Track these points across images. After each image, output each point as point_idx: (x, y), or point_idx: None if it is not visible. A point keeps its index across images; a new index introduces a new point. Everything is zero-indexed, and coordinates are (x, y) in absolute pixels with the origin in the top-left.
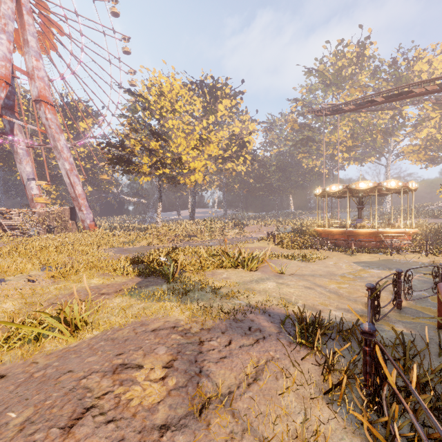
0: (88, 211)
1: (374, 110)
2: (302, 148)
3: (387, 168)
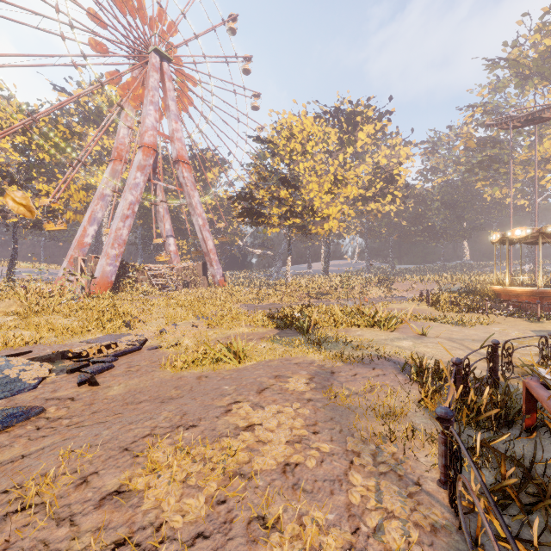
0: (218, 266)
1: None
2: (482, 174)
3: None
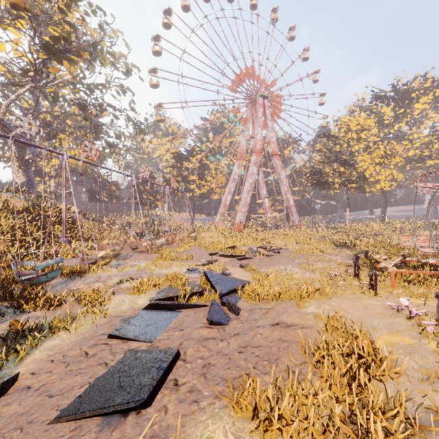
0: (296, 215)
1: None
2: None
3: None
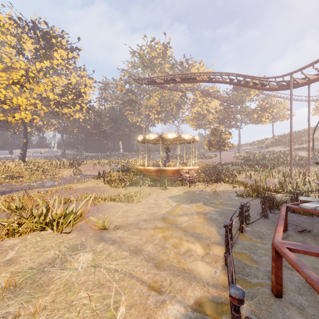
0: None
1: (172, 89)
2: (129, 107)
3: (178, 127)
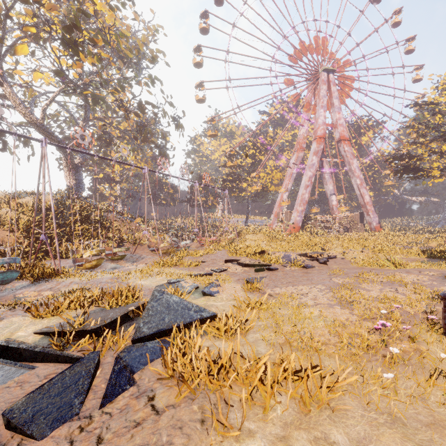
0: (374, 215)
1: None
2: None
3: None
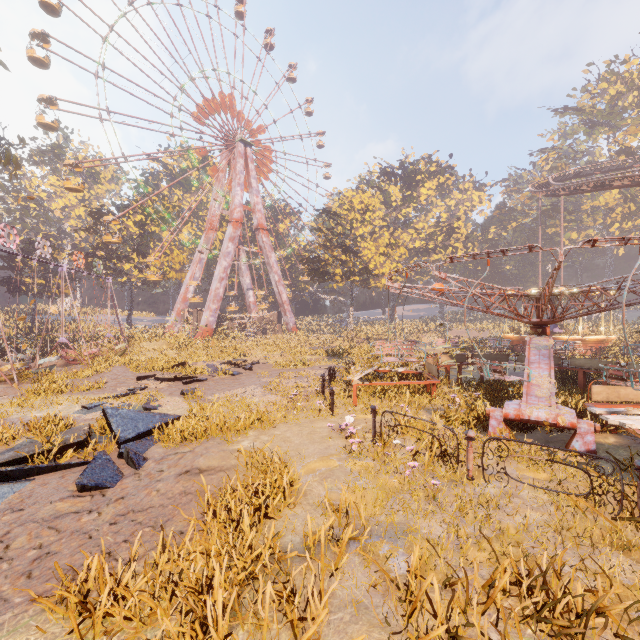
0: (291, 316)
1: None
2: (552, 220)
3: None
